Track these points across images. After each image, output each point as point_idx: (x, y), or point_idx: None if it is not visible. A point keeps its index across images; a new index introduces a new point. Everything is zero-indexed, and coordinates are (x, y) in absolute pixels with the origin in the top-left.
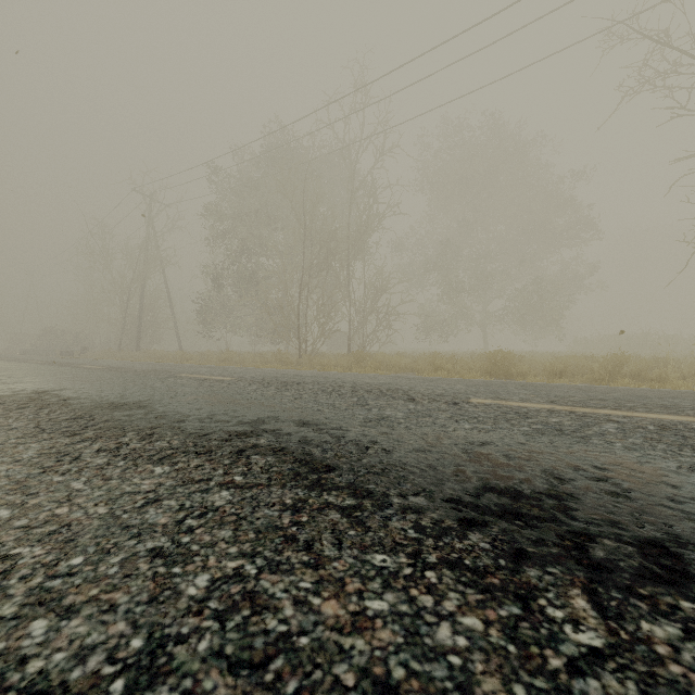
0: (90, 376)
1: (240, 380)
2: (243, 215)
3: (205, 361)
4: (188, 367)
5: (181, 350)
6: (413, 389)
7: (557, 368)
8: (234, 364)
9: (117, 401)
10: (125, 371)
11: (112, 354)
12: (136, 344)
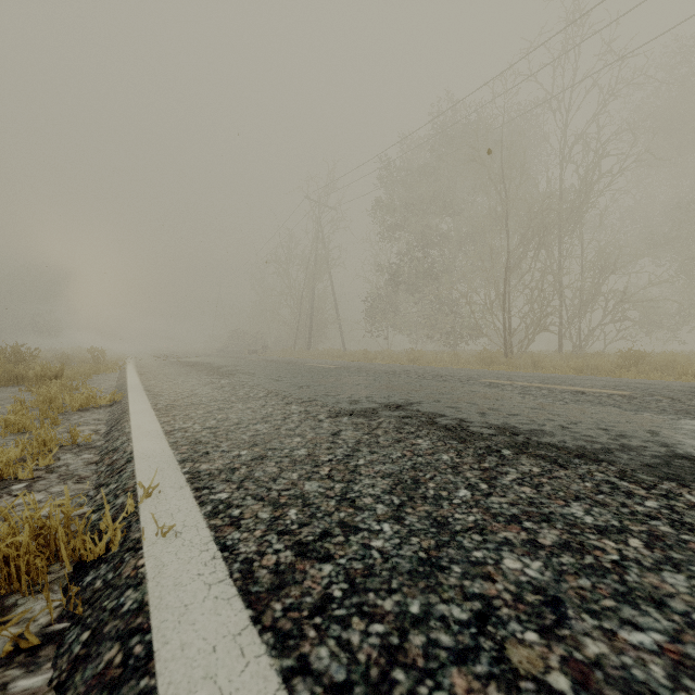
0: (369, 378)
1: (670, 397)
2: (416, 204)
3: (392, 360)
4: (430, 368)
5: (345, 349)
6: None
7: None
8: (426, 364)
9: (675, 451)
10: (387, 373)
11: (292, 353)
12: (308, 344)
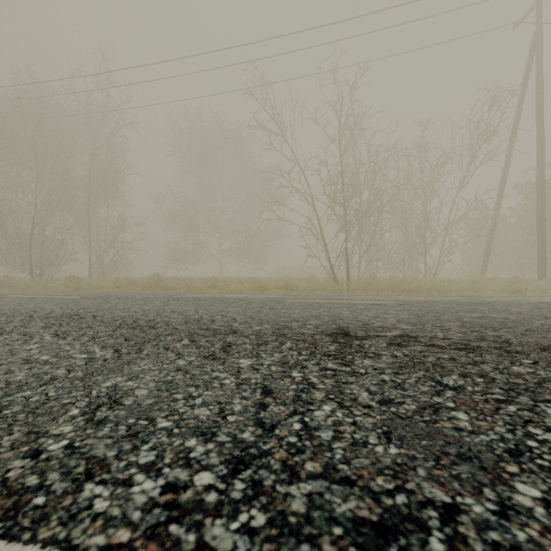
0: None
1: None
2: None
3: None
4: None
5: None
6: (3, 294)
7: (187, 285)
8: None
9: None
10: None
11: None
12: None
